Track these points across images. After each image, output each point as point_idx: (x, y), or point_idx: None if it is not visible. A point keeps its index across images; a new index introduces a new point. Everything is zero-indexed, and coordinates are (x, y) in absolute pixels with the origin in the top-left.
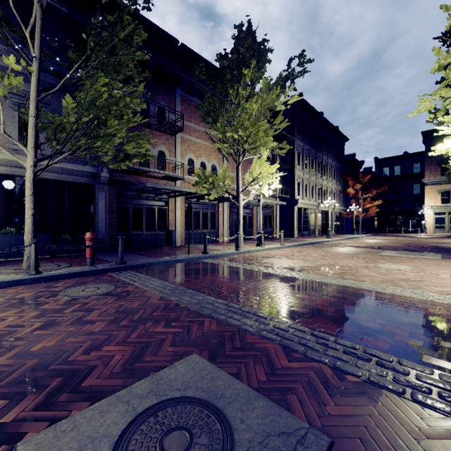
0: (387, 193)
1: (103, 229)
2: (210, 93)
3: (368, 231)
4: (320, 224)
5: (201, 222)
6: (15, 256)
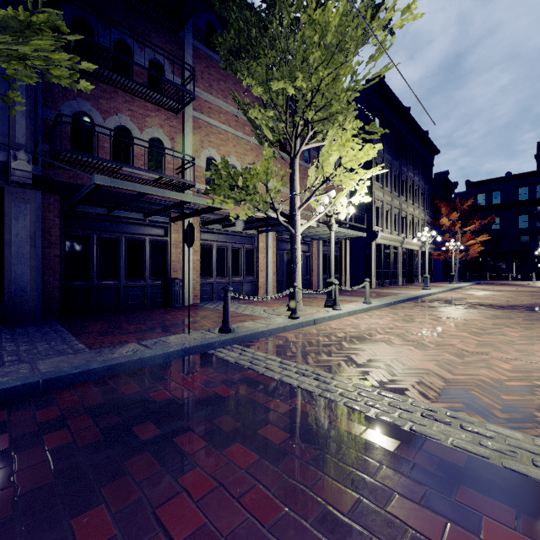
0: (482, 227)
1: (25, 277)
2: (238, 2)
3: (460, 277)
4: (404, 268)
5: (229, 264)
6: None
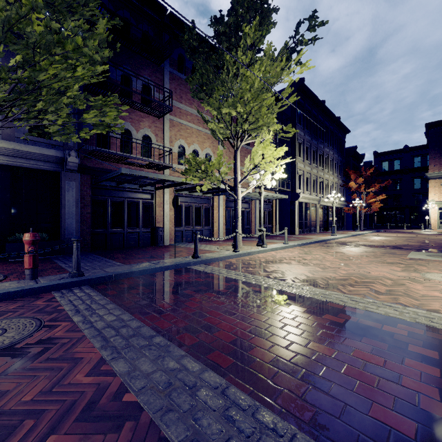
0: (386, 188)
1: (73, 226)
2: (202, 60)
3: (368, 227)
4: (321, 220)
5: (193, 218)
6: None
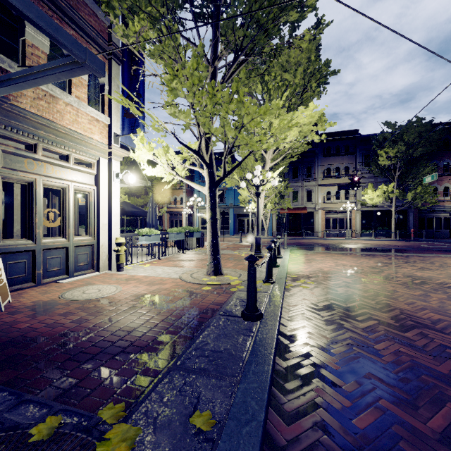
0: None
1: (412, 228)
2: None
3: None
4: None
5: None
6: (381, 236)
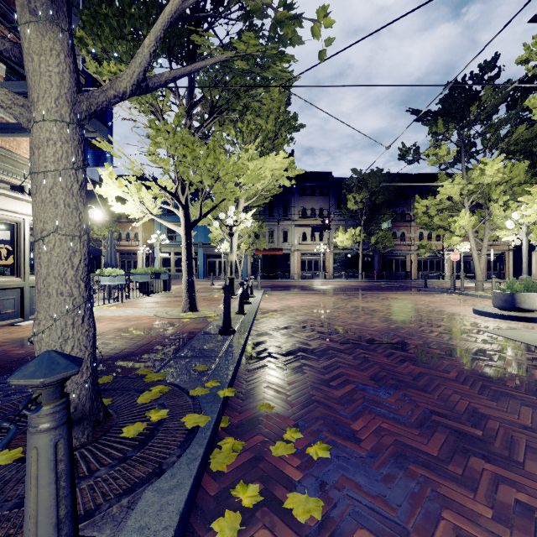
0: None
1: (376, 270)
2: None
3: None
4: None
5: (428, 266)
6: (351, 278)
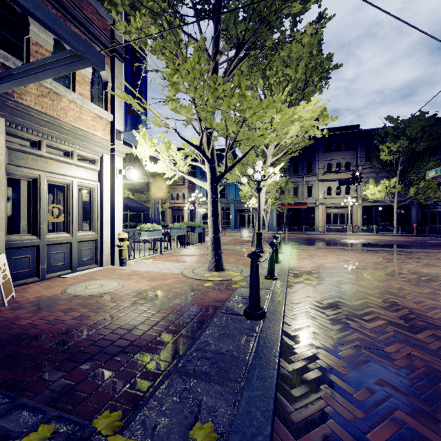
0: None
1: (414, 223)
2: None
3: None
4: None
5: None
6: (383, 231)
